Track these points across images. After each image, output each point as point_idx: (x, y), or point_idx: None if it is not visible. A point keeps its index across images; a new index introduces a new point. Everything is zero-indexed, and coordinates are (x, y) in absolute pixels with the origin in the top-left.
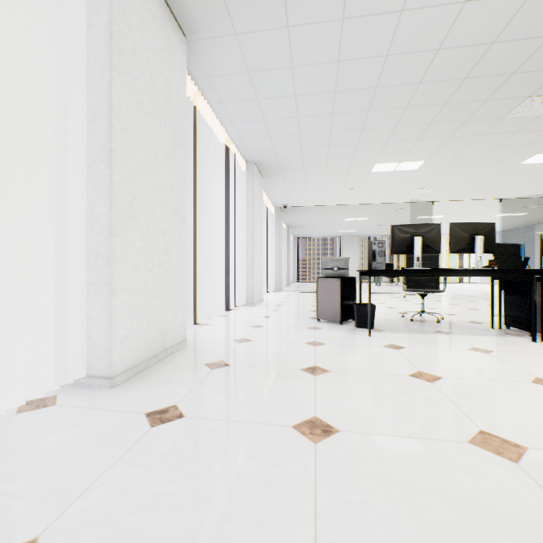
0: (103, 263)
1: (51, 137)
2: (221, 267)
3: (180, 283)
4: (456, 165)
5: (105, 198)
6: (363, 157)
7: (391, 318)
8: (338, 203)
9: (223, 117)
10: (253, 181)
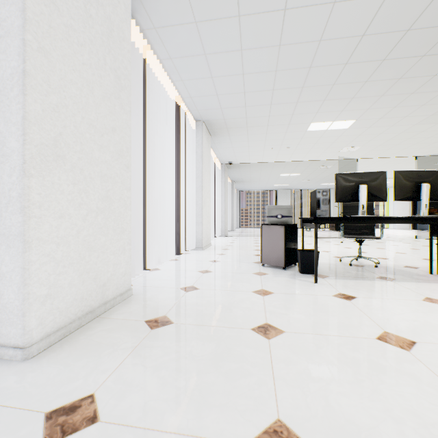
0: (15, 209)
1: None
2: (173, 215)
3: (123, 231)
4: (384, 124)
5: (17, 131)
6: (301, 116)
7: (330, 262)
8: (275, 160)
9: (173, 74)
10: (202, 138)
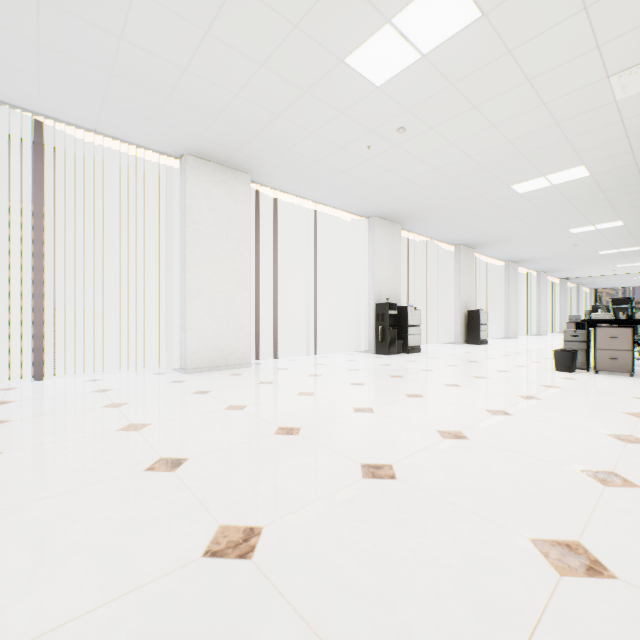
0: (506, 319)
1: (496, 298)
2: (522, 318)
3: (516, 323)
4: None
5: (507, 308)
6: (603, 265)
7: None
8: (611, 274)
9: (526, 267)
10: (539, 280)
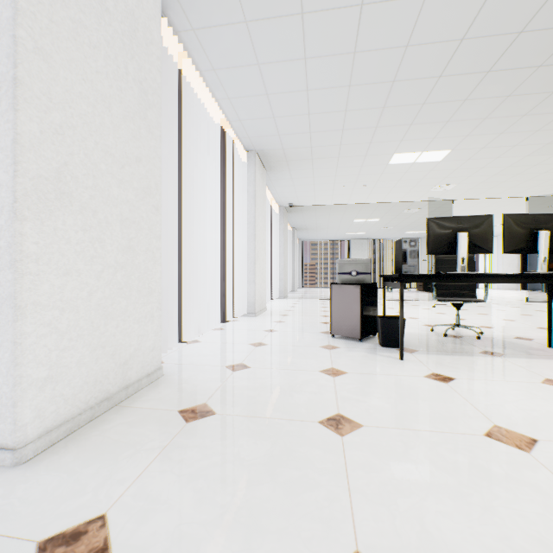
0: (2, 263)
1: None
2: (217, 272)
3: (151, 293)
4: (487, 155)
5: (6, 159)
6: (381, 145)
7: (419, 332)
8: (348, 201)
9: (217, 90)
10: (254, 173)
